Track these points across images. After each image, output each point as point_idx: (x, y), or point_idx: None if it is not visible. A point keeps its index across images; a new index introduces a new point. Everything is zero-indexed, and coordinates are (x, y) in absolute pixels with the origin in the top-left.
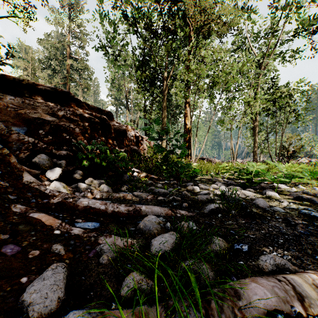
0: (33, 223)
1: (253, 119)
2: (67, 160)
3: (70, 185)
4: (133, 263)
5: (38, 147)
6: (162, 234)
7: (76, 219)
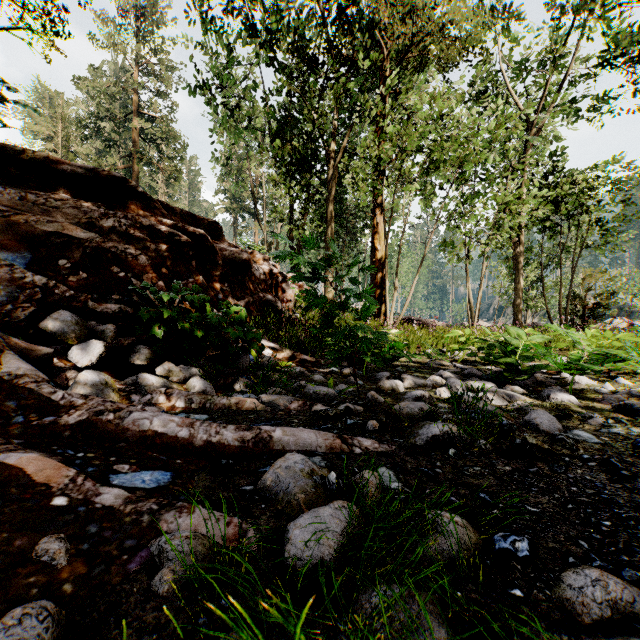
0: (3, 480)
1: (513, 239)
2: (121, 324)
3: (123, 378)
4: (238, 592)
5: (55, 295)
6: (315, 509)
7: (116, 464)
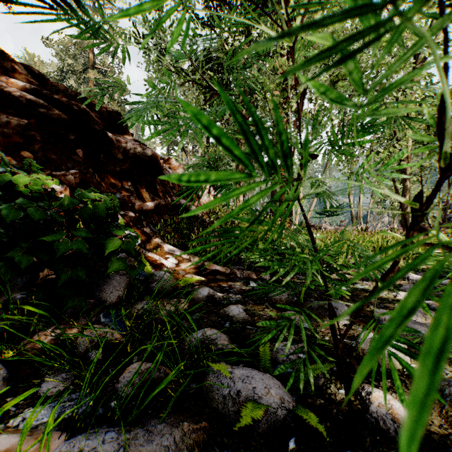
0: None
1: None
2: None
3: None
4: None
5: None
6: None
7: None
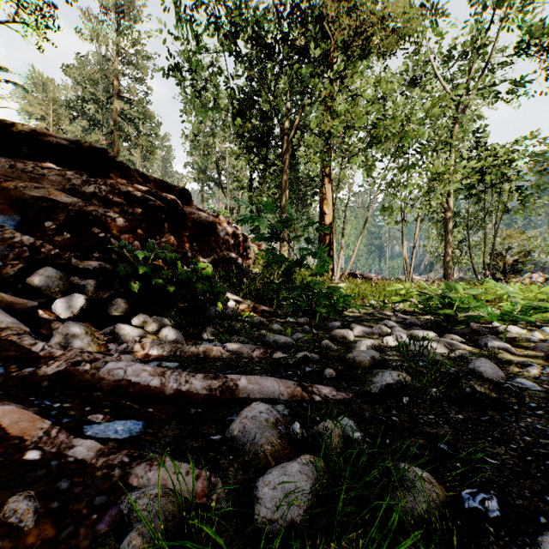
0: None
1: (443, 204)
2: (101, 279)
3: (102, 328)
4: None
5: (41, 254)
6: (282, 465)
7: (90, 414)
